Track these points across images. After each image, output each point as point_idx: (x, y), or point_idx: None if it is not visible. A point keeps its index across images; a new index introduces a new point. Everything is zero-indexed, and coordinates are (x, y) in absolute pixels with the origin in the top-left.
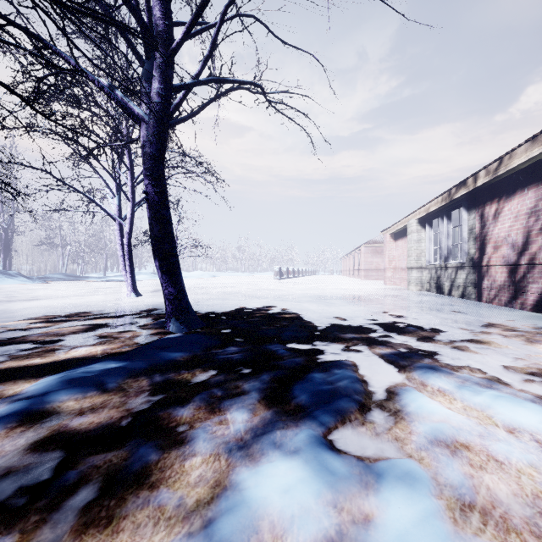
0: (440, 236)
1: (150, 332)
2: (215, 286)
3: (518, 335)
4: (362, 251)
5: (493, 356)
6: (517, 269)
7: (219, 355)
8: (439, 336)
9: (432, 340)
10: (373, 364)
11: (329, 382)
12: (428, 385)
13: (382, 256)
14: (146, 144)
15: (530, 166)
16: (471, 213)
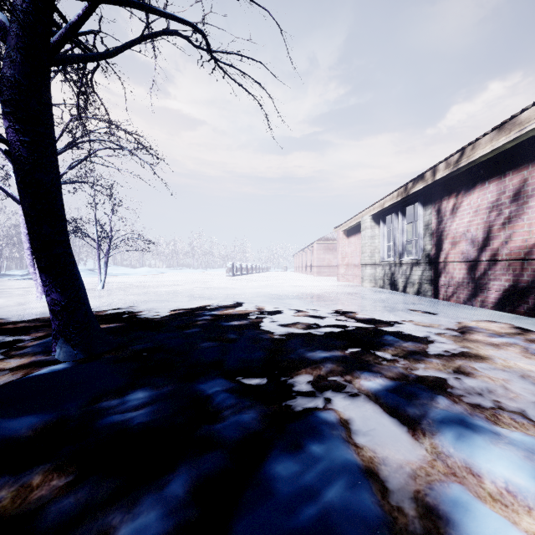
0: (395, 232)
1: (20, 362)
2: (159, 284)
3: (511, 344)
4: (315, 247)
5: (513, 384)
6: (477, 266)
7: (109, 416)
8: (427, 350)
9: (424, 358)
10: (367, 415)
11: (309, 492)
12: (484, 476)
13: (333, 253)
14: (3, 62)
15: (491, 158)
16: (427, 209)
